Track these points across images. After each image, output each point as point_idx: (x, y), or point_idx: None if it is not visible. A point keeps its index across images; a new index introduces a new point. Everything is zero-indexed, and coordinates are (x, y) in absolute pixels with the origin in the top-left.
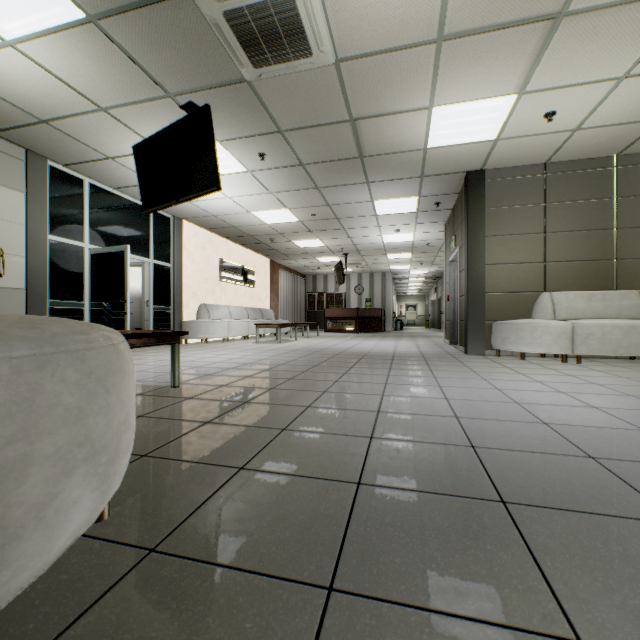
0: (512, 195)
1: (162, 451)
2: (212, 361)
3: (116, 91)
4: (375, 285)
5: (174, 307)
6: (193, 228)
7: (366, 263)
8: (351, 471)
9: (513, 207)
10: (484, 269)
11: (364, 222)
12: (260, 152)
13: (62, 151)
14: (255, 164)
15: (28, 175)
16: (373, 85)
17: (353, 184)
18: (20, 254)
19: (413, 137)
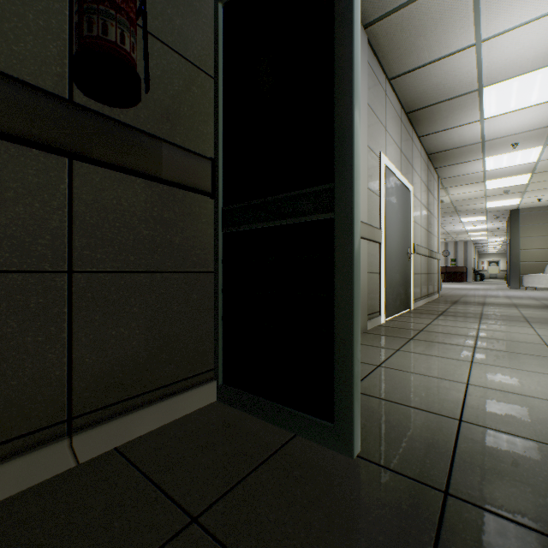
0: (533, 219)
1: None
2: None
3: None
4: (458, 250)
5: None
6: None
7: (452, 237)
8: (462, 295)
9: (534, 224)
10: (518, 252)
11: (454, 224)
12: None
13: None
14: None
15: None
16: (463, 202)
17: (450, 216)
18: None
19: (479, 207)
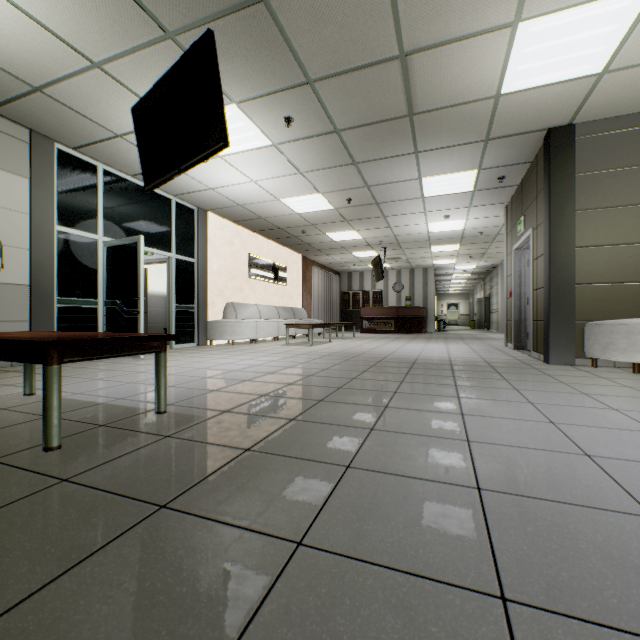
0: (614, 154)
1: (3, 629)
2: (228, 369)
3: (105, 34)
4: (416, 282)
5: (198, 306)
6: (219, 221)
7: (406, 258)
8: None
9: (615, 170)
10: (573, 253)
11: (408, 207)
12: (286, 116)
13: (67, 130)
14: (281, 134)
15: (32, 158)
16: None
17: (398, 156)
18: (23, 246)
19: (483, 78)
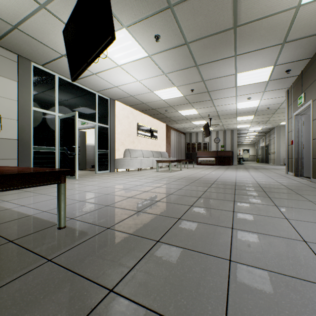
0: None
1: None
2: (121, 187)
3: None
4: (226, 137)
5: (110, 150)
6: (121, 105)
7: (222, 124)
8: None
9: None
10: None
11: (226, 93)
12: (155, 34)
13: (36, 53)
14: (153, 48)
15: (19, 70)
16: None
17: (223, 59)
18: (14, 118)
19: None
